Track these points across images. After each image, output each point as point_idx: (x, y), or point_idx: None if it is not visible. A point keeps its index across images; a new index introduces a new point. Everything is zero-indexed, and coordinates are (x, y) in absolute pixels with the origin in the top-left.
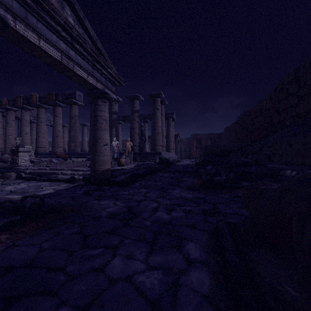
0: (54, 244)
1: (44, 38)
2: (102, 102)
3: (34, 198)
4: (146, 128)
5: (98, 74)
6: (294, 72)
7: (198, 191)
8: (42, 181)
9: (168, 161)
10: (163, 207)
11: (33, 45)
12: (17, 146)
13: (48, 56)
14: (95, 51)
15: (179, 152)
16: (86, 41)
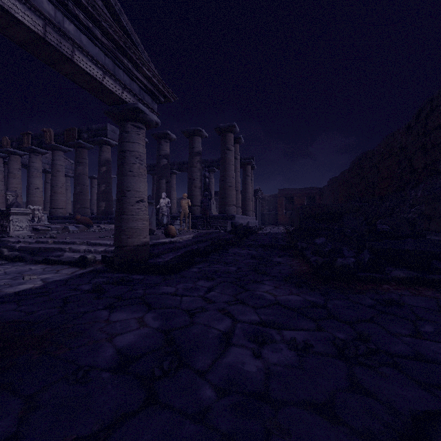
0: None
1: None
2: (134, 128)
3: None
4: (212, 180)
5: (125, 77)
6: None
7: (307, 287)
8: (34, 262)
9: (246, 229)
10: (243, 333)
11: None
12: (9, 205)
13: (15, 22)
14: (115, 28)
15: (261, 216)
16: (95, 3)
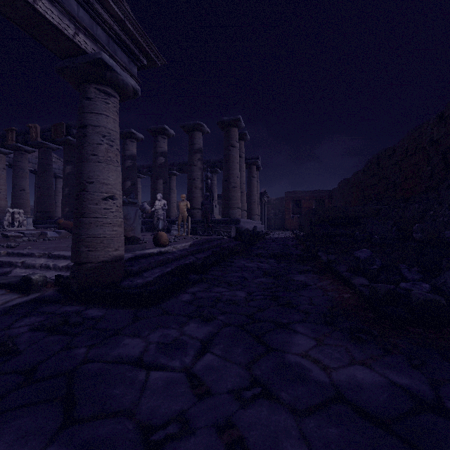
0: None
1: None
2: (101, 94)
3: None
4: (215, 182)
5: (82, 12)
6: None
7: (373, 341)
8: None
9: (252, 235)
10: None
11: None
12: None
13: None
14: None
15: (266, 220)
16: None
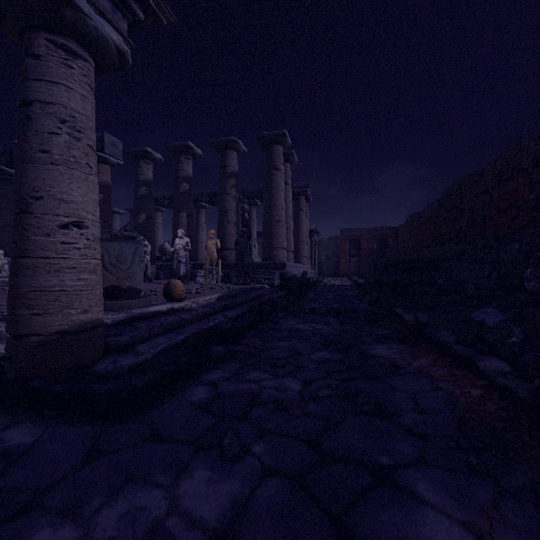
0: None
1: None
2: (59, 51)
3: None
4: (254, 217)
5: None
6: None
7: None
8: None
9: (300, 282)
10: None
11: None
12: None
13: None
14: None
15: (317, 264)
16: None
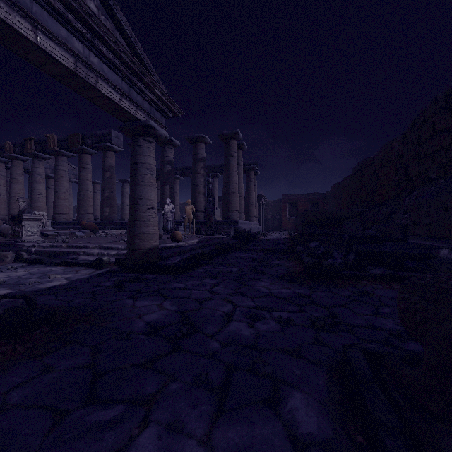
0: (32, 393)
1: (45, 29)
2: (146, 142)
3: (14, 299)
4: (216, 186)
5: (138, 97)
6: (445, 96)
7: (298, 283)
8: (53, 264)
9: (249, 234)
10: (241, 313)
11: (26, 42)
12: (21, 211)
13: (53, 61)
14: (131, 58)
15: (264, 221)
16: (116, 39)
